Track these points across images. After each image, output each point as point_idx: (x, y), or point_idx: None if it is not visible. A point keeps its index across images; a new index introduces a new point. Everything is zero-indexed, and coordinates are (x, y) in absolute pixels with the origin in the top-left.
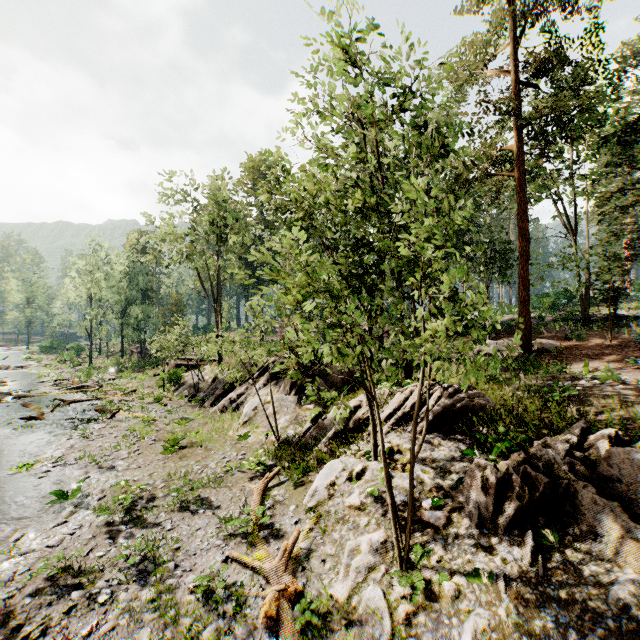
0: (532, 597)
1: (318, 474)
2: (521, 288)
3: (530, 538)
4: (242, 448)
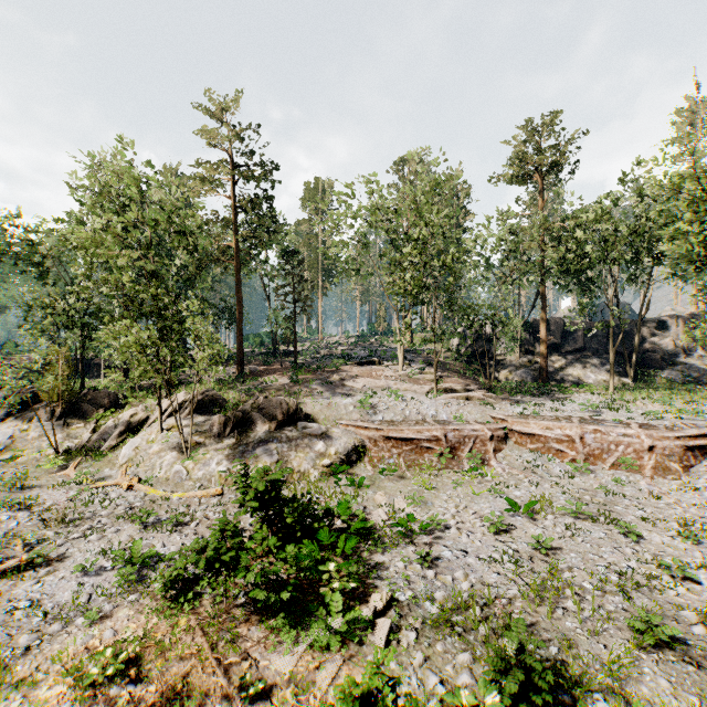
0: (236, 446)
1: (123, 448)
2: (239, 334)
3: (236, 432)
4: (17, 466)
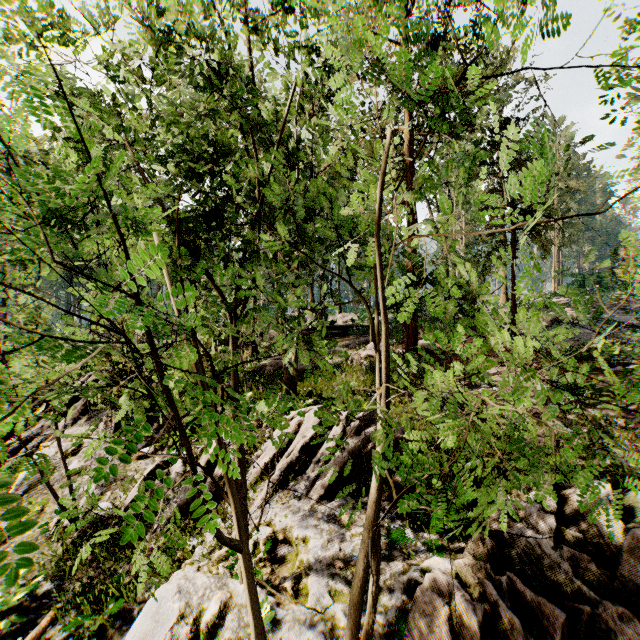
0: None
1: (127, 633)
2: None
3: None
4: None
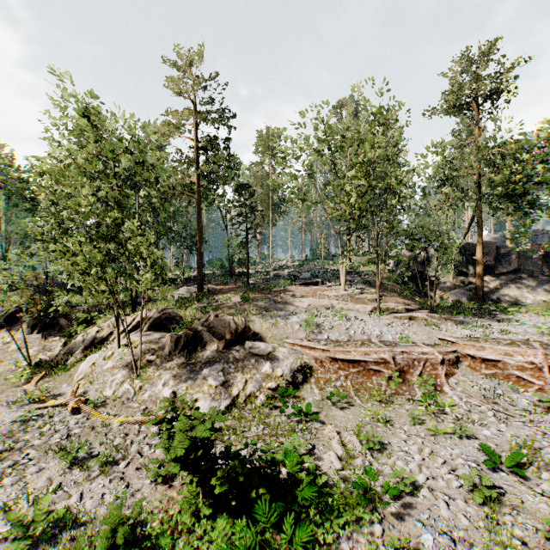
0: (184, 365)
1: (82, 364)
2: (198, 258)
3: (186, 351)
4: None
